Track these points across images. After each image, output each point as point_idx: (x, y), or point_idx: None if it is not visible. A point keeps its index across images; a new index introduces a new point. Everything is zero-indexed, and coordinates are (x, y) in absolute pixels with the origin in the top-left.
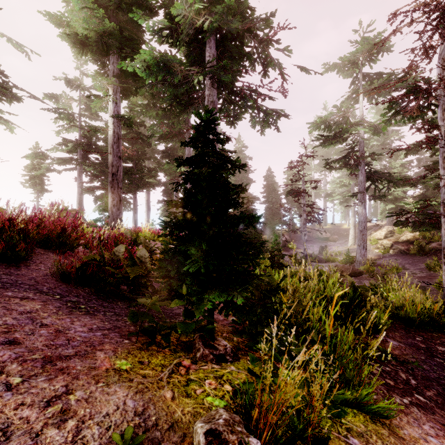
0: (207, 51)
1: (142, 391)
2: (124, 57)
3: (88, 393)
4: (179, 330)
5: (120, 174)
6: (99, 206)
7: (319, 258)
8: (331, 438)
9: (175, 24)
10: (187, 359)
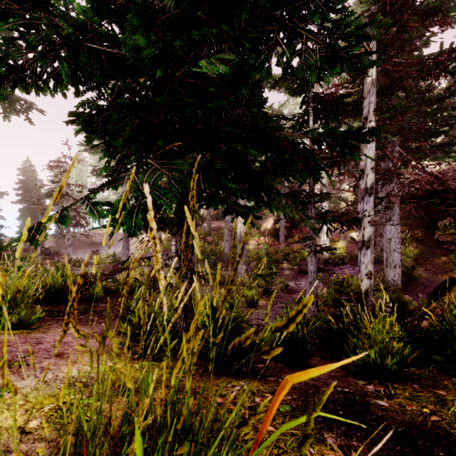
0: None
1: None
2: None
3: None
4: None
5: None
6: None
7: (88, 262)
8: None
9: None
10: None
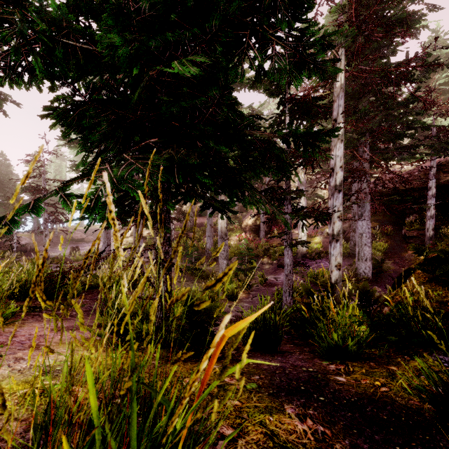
0: None
1: None
2: None
3: None
4: None
5: None
6: None
7: (67, 259)
8: None
9: None
10: None
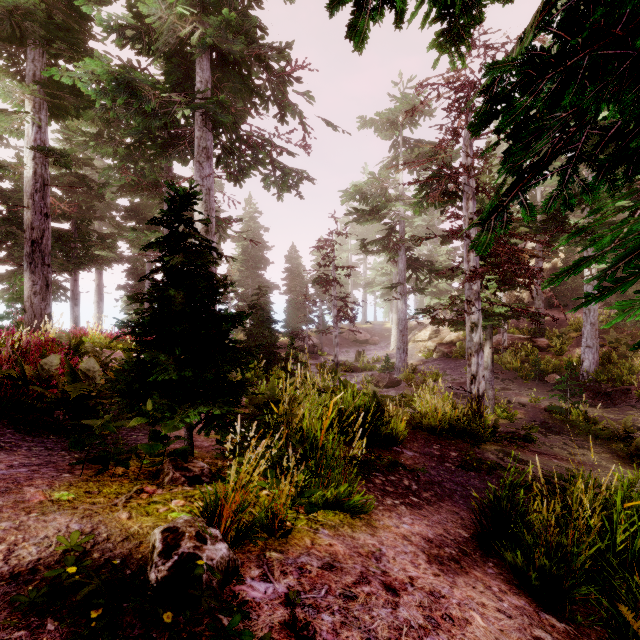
0: (197, 73)
1: (91, 515)
2: (54, 54)
3: (18, 523)
4: (145, 460)
5: (47, 242)
6: (2, 292)
7: (354, 366)
8: (301, 531)
9: (146, 24)
10: (152, 486)
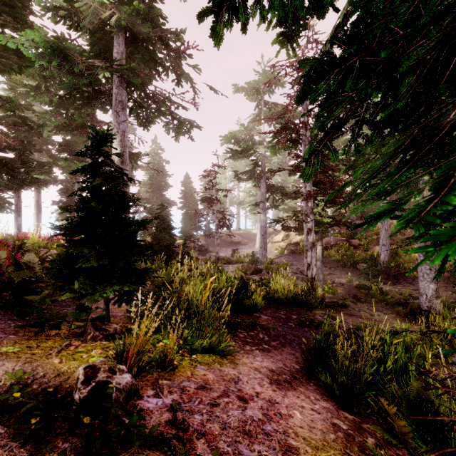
0: (115, 46)
1: (31, 361)
2: (1, 24)
3: None
4: (73, 325)
5: None
6: None
7: (230, 260)
8: (185, 367)
9: (75, 7)
10: (78, 341)
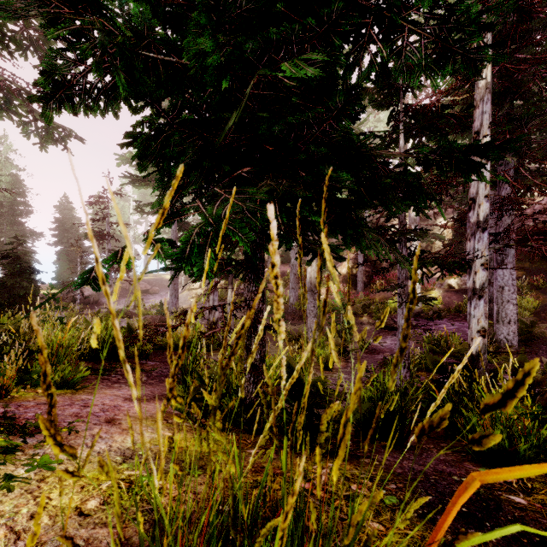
0: None
1: None
2: None
3: None
4: None
5: None
6: None
7: (131, 313)
8: (27, 396)
9: None
10: None
